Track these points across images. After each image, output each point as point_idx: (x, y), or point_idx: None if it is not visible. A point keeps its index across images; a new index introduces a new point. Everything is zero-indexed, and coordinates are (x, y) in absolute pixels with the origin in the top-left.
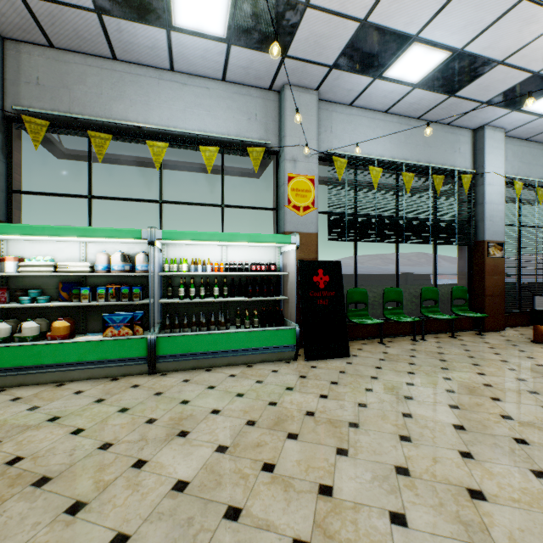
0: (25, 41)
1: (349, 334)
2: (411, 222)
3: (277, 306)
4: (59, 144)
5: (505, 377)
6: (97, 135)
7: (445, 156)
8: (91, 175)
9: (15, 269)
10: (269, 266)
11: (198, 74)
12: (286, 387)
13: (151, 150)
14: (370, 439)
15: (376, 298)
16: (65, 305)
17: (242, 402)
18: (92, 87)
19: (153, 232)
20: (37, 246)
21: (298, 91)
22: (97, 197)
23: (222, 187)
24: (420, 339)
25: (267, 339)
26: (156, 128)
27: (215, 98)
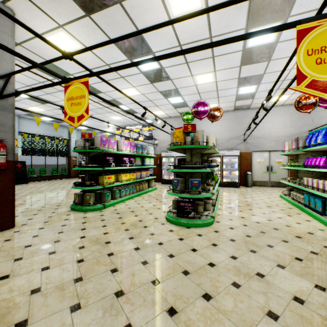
0: None
1: (29, 180)
2: (49, 151)
3: None
4: None
5: (62, 182)
6: None
7: (61, 134)
8: None
9: None
10: None
11: None
12: None
13: None
14: (29, 187)
15: (39, 171)
16: None
17: None
18: None
19: None
20: None
21: None
22: None
23: None
24: (51, 180)
25: None
26: None
27: None
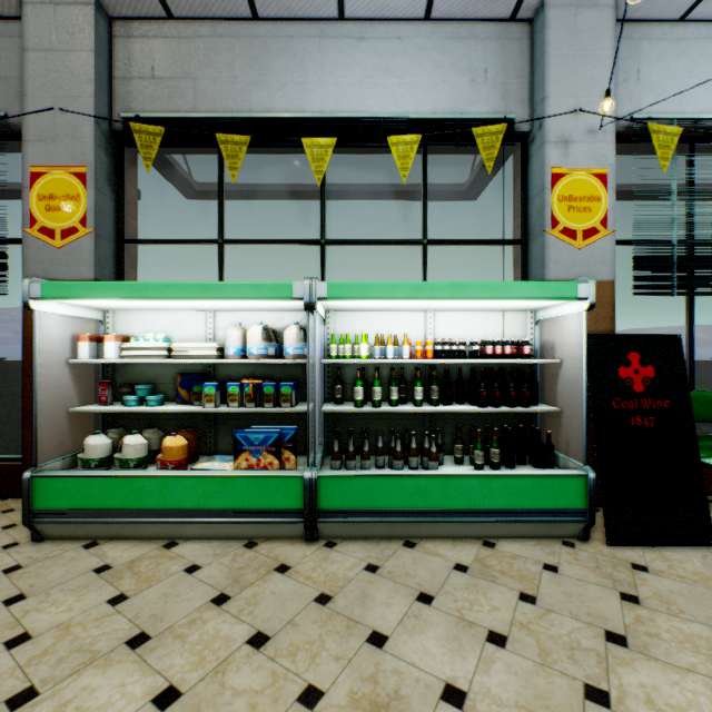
0: (136, 16)
1: None
2: None
3: (529, 423)
4: (188, 176)
5: None
6: (229, 139)
7: None
8: (222, 207)
9: (117, 353)
10: (516, 347)
11: (383, 15)
12: (603, 630)
13: (308, 153)
14: None
15: None
16: (182, 412)
17: (510, 670)
18: (224, 70)
19: (313, 285)
20: (151, 319)
21: (572, 6)
22: (231, 241)
23: (424, 208)
24: None
25: (525, 494)
26: (316, 117)
27: (411, 54)
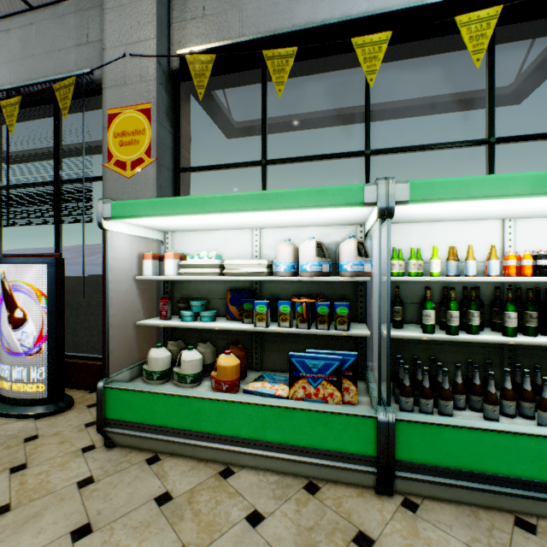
0: None
1: None
2: None
3: None
4: (229, 115)
5: None
6: (276, 53)
7: None
8: (265, 129)
9: (175, 270)
10: None
11: None
12: None
13: (359, 54)
14: None
15: None
16: (234, 329)
17: None
18: None
19: (390, 186)
20: (202, 238)
21: None
22: (274, 160)
23: (490, 102)
24: None
25: None
26: (365, 17)
27: None
